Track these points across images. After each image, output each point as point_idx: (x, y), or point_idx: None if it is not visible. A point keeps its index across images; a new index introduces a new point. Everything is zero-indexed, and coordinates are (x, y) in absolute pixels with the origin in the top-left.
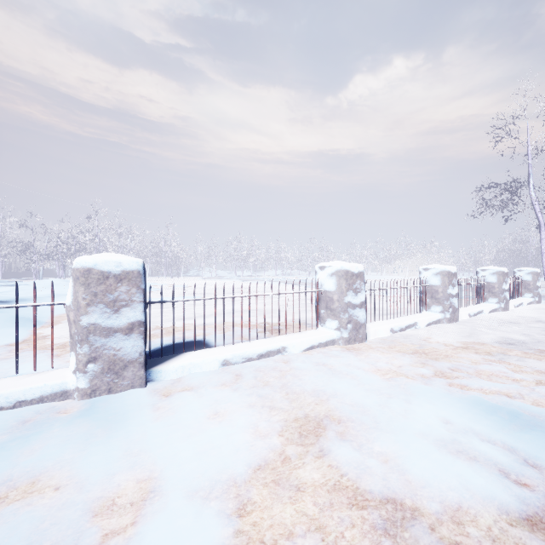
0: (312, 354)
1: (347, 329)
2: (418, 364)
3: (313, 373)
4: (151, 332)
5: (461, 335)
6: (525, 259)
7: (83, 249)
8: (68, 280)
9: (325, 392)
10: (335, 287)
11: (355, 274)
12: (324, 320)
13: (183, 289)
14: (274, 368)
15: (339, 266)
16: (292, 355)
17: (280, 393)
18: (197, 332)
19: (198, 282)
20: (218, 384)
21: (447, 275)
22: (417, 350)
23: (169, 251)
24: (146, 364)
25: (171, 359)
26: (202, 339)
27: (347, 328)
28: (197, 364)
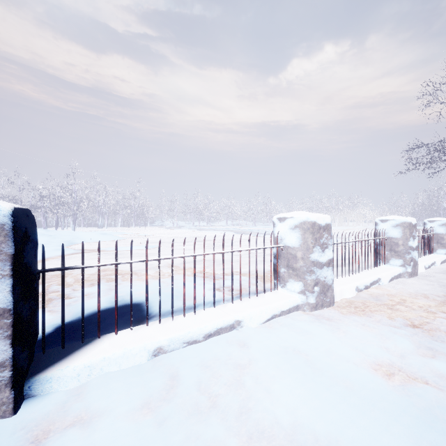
0: (275, 330)
1: (313, 292)
2: (423, 350)
3: (284, 375)
4: (89, 290)
5: (435, 294)
6: (437, 211)
7: (63, 203)
8: (48, 230)
9: (316, 437)
10: (299, 242)
11: (322, 227)
12: (285, 281)
13: (98, 249)
14: (226, 360)
15: (304, 217)
16: (249, 332)
17: (237, 439)
18: (140, 290)
19: (161, 231)
20: (136, 406)
21: (408, 227)
22: (404, 321)
23: (138, 205)
24: (14, 379)
25: (77, 352)
26: (142, 302)
27: (313, 291)
28: (115, 360)
